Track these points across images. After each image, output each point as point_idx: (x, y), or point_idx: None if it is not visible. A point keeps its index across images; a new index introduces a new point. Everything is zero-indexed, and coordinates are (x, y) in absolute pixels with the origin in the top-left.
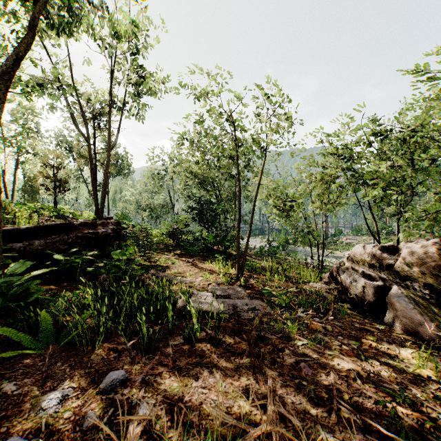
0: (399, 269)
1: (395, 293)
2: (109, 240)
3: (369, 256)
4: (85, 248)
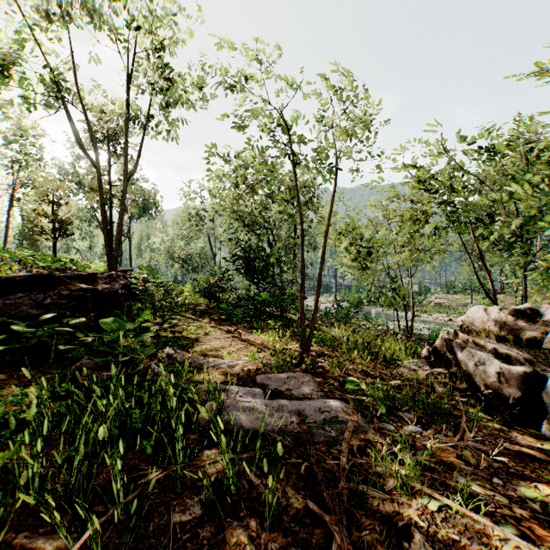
0: None
1: None
2: (116, 300)
3: (497, 324)
4: (74, 312)
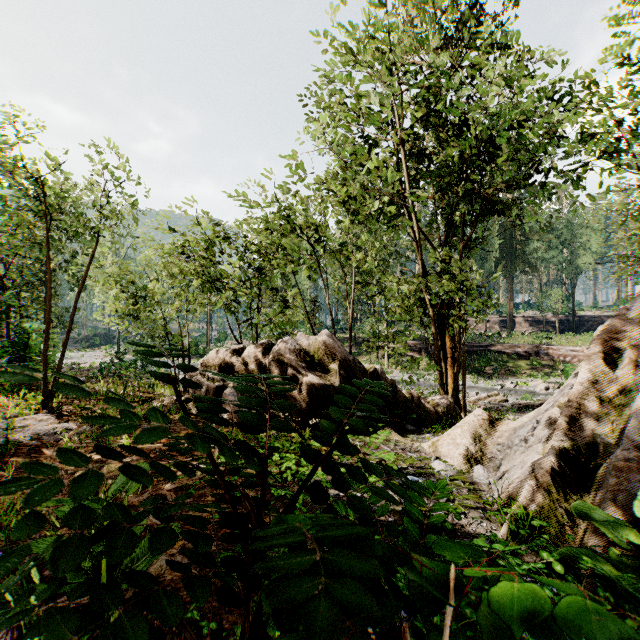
0: (239, 369)
1: (229, 390)
2: None
3: (220, 360)
4: None
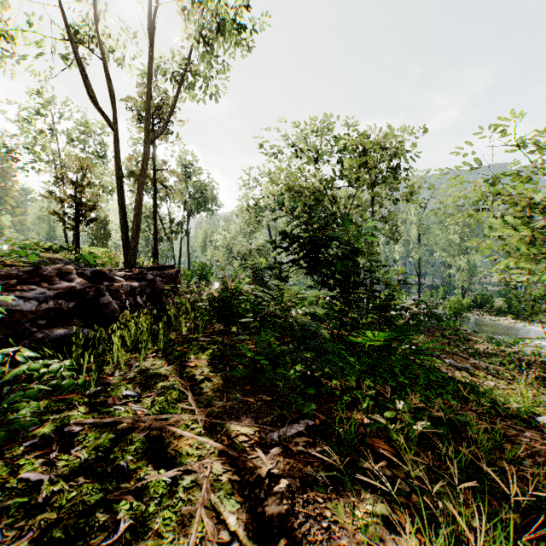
0: None
1: None
2: None
3: None
4: None
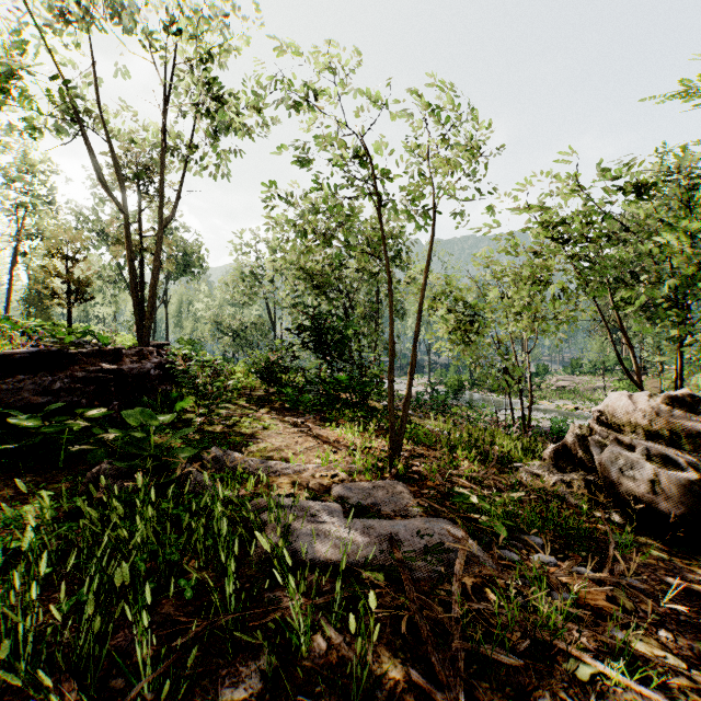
0: None
1: None
2: (148, 383)
3: (646, 416)
4: (92, 400)
